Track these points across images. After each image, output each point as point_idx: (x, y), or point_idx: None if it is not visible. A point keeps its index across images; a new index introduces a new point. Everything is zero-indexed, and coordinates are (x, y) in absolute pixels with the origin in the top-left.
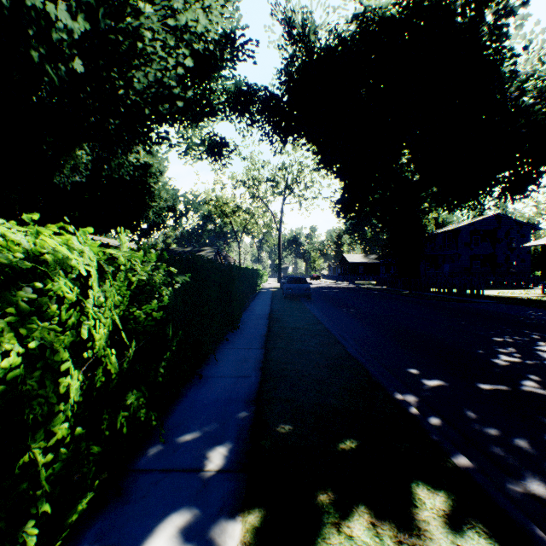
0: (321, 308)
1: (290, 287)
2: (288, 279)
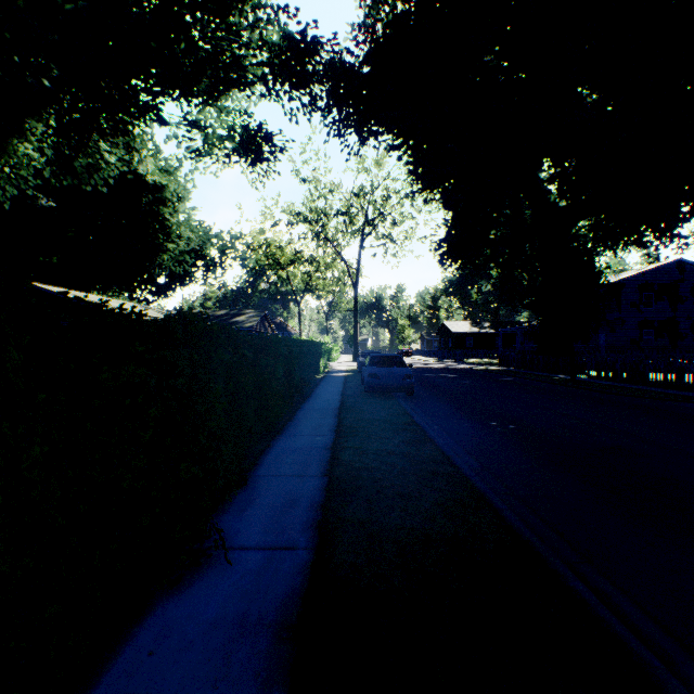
0: (441, 420)
1: (375, 374)
2: (372, 358)
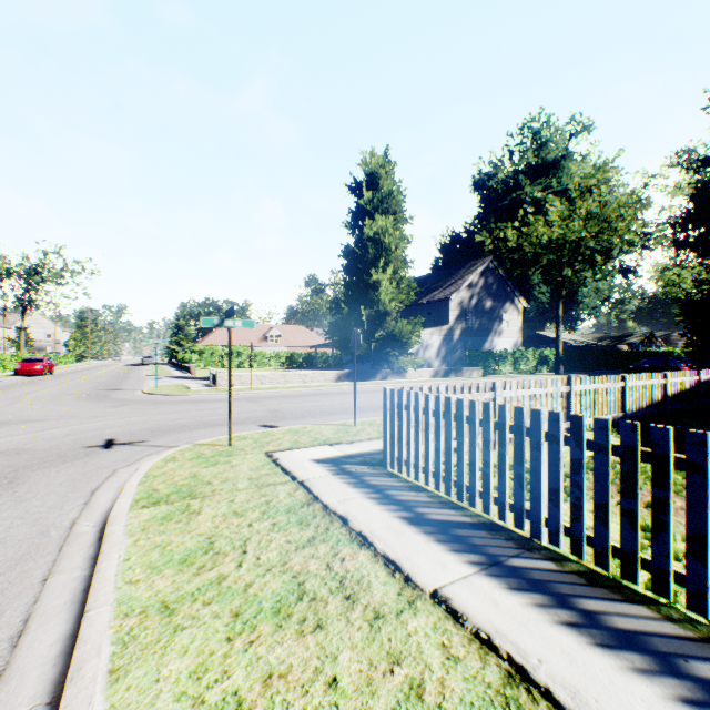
0: None
1: None
2: None
